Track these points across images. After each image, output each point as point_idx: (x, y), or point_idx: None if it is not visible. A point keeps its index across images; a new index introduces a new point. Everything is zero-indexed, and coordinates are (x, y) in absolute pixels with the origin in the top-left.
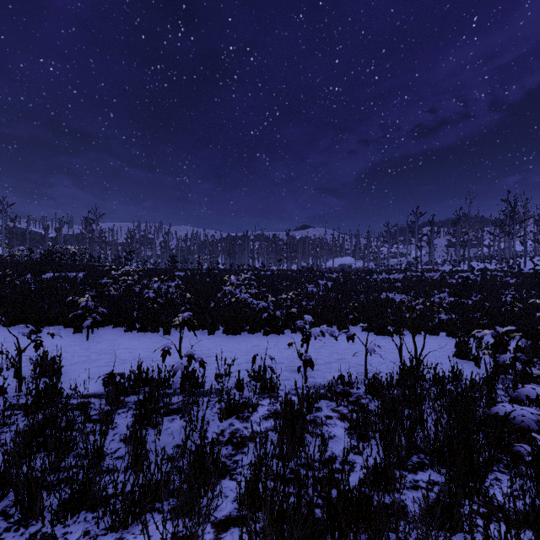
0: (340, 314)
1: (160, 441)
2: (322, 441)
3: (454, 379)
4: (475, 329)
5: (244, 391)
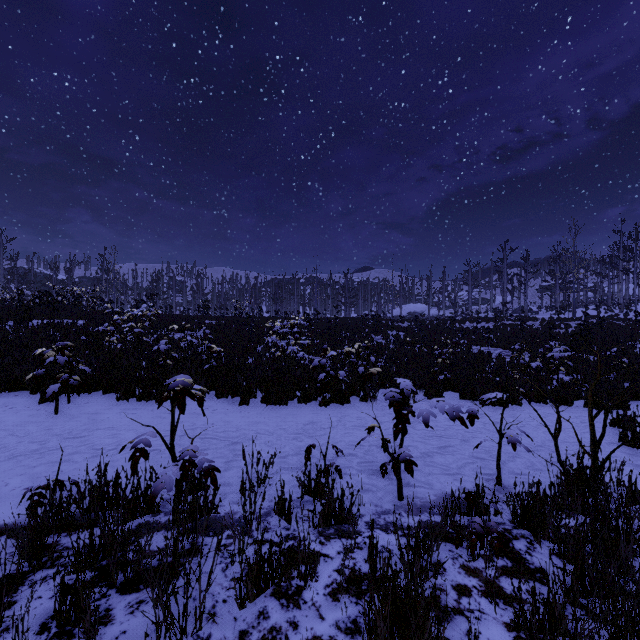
0: (424, 374)
1: None
2: None
3: None
4: (629, 397)
5: (290, 520)
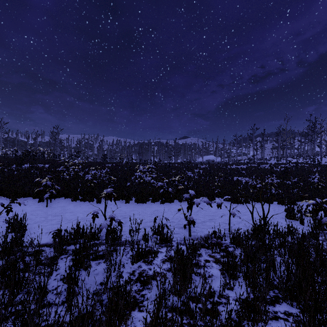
0: (209, 190)
1: (89, 280)
2: (204, 280)
3: (289, 233)
4: (296, 199)
5: (148, 242)
